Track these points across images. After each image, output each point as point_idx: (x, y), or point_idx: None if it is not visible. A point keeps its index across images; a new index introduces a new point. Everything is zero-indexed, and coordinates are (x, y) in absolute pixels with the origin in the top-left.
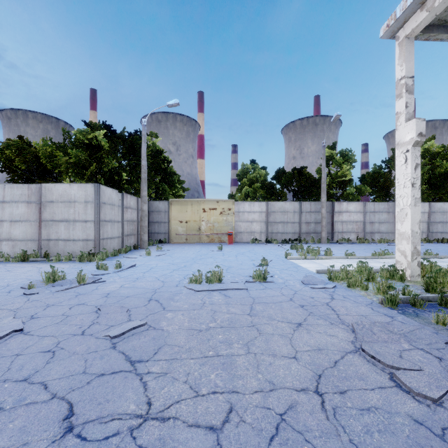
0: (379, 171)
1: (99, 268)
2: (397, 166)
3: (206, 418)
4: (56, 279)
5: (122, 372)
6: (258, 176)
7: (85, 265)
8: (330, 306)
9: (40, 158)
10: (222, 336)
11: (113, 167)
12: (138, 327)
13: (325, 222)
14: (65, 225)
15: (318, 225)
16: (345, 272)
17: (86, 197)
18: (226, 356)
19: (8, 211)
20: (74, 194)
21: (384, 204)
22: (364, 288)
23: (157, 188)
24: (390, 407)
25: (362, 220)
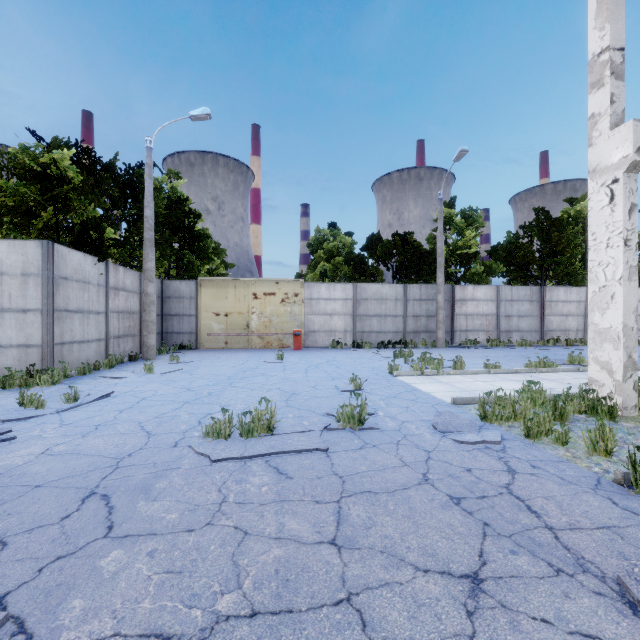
0: (517, 241)
1: (24, 404)
2: (594, 211)
3: None
4: None
5: None
6: (341, 246)
7: (7, 396)
8: (519, 497)
9: None
10: None
11: (92, 218)
12: None
13: (443, 315)
14: None
15: (431, 319)
16: (511, 405)
17: (25, 266)
18: None
19: None
20: (1, 259)
21: (526, 289)
22: (560, 439)
23: (178, 260)
24: None
25: (494, 312)
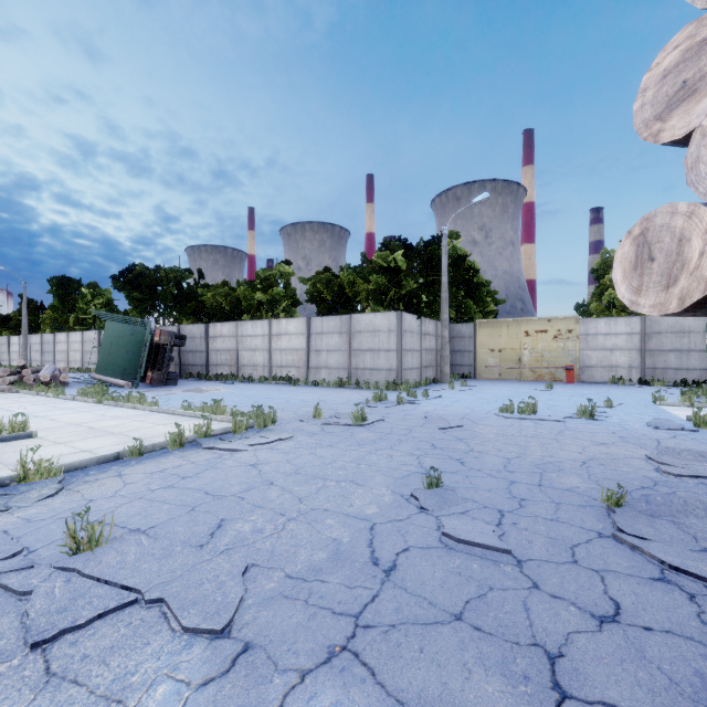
0: None
1: (409, 395)
2: None
3: (503, 456)
4: (381, 399)
5: (453, 440)
6: None
7: (393, 393)
8: (659, 440)
9: (344, 288)
10: (524, 439)
11: (411, 289)
12: (458, 427)
13: None
14: (370, 355)
15: None
16: None
17: (389, 326)
18: (523, 445)
19: (325, 341)
20: (378, 323)
21: None
22: None
23: (458, 306)
24: (634, 472)
25: None
